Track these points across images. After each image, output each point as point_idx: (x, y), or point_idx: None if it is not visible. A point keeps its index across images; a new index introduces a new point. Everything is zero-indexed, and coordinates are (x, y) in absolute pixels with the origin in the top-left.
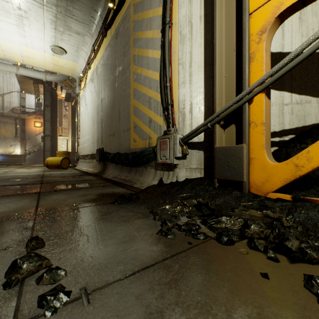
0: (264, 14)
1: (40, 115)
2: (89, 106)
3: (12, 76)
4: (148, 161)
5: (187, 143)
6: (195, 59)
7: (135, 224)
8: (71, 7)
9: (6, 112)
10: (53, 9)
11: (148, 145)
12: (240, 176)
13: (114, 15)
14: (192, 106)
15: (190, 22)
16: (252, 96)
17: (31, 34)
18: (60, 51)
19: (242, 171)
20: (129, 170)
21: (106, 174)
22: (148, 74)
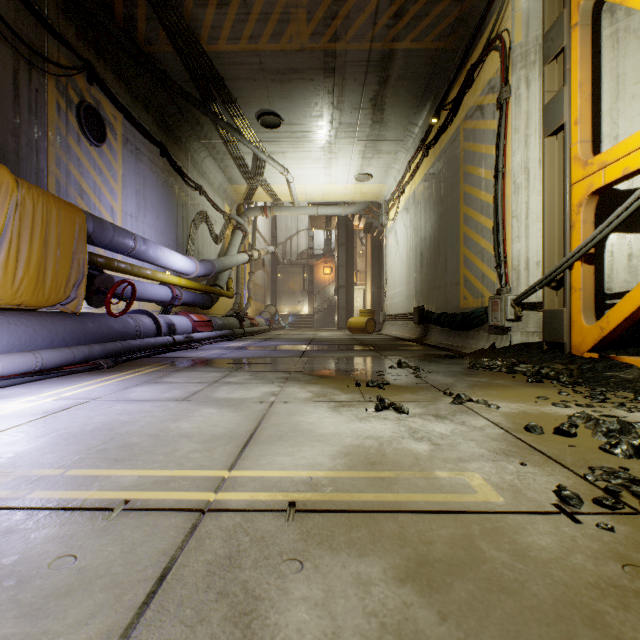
0: (580, 189)
1: (329, 257)
2: (402, 246)
3: None
4: (480, 323)
5: (522, 304)
6: (533, 209)
7: (454, 365)
8: (383, 132)
9: (294, 260)
10: (363, 141)
11: (480, 304)
12: (561, 338)
13: (439, 134)
14: (529, 262)
15: (526, 169)
16: (568, 265)
17: (336, 171)
18: (364, 178)
19: (563, 333)
20: (458, 335)
21: (428, 340)
22: (480, 220)
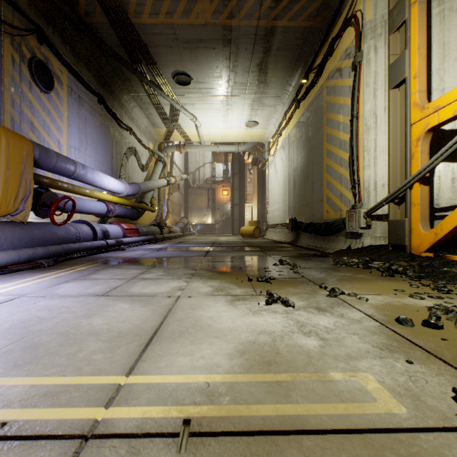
0: (419, 127)
1: (226, 183)
2: (279, 174)
3: None
4: (339, 230)
5: (371, 215)
6: (379, 145)
7: (322, 262)
8: (266, 90)
9: (201, 184)
10: (251, 96)
11: (339, 216)
12: (403, 241)
13: (307, 91)
14: (376, 184)
15: (374, 114)
16: (409, 186)
17: (231, 119)
18: (252, 124)
19: (405, 237)
20: (322, 239)
21: (299, 243)
22: (339, 153)
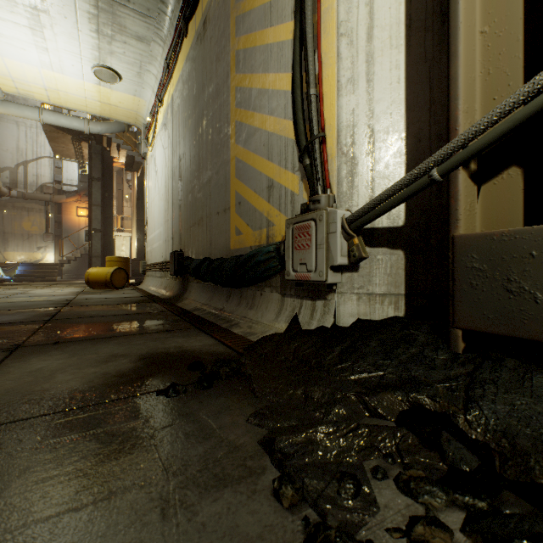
0: None
1: (86, 196)
2: (160, 175)
3: (40, 131)
4: (266, 275)
5: (360, 231)
6: (382, 19)
7: (197, 537)
8: None
9: (30, 193)
10: None
11: (265, 240)
12: None
13: None
14: (374, 138)
15: None
16: None
17: (56, 45)
18: (109, 76)
19: None
20: (227, 294)
21: (185, 301)
22: (265, 83)
